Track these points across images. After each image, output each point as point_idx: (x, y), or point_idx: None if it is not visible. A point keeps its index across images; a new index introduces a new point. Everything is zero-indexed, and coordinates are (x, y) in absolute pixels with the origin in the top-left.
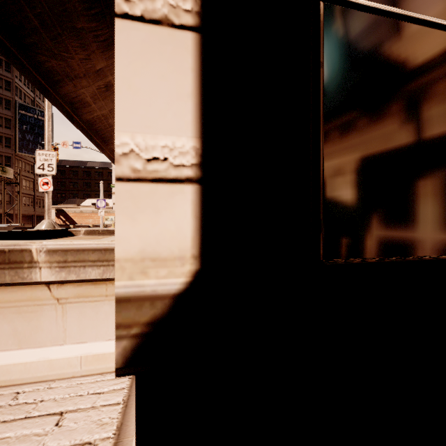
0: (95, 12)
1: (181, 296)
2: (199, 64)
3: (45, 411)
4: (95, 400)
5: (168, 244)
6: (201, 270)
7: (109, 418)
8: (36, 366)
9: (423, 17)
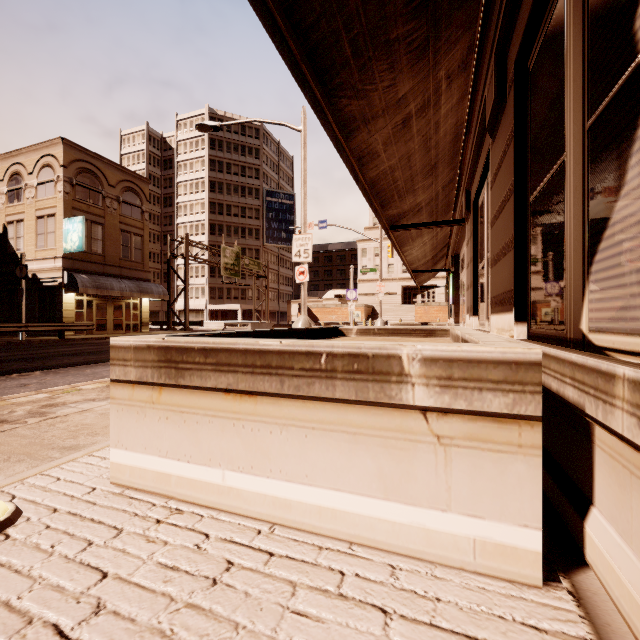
0: (416, 4)
1: None
2: None
3: (457, 625)
4: None
5: None
6: None
7: None
8: (407, 531)
9: None
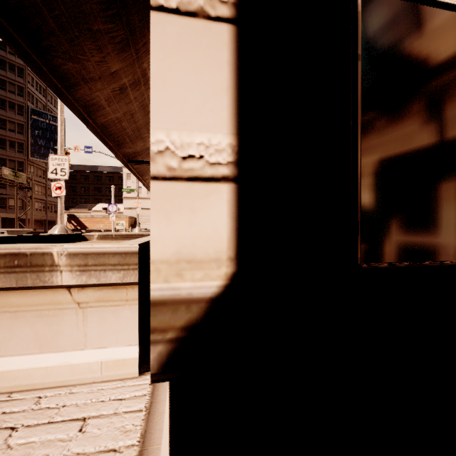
0: (111, 14)
1: (217, 300)
2: (235, 57)
3: (68, 416)
4: (117, 406)
5: (204, 245)
6: (237, 273)
7: (133, 425)
8: (57, 370)
9: None
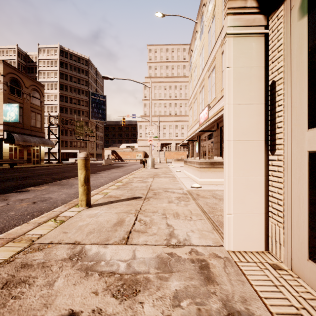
0: None
1: None
2: None
3: None
4: None
5: None
6: None
7: None
8: None
9: None
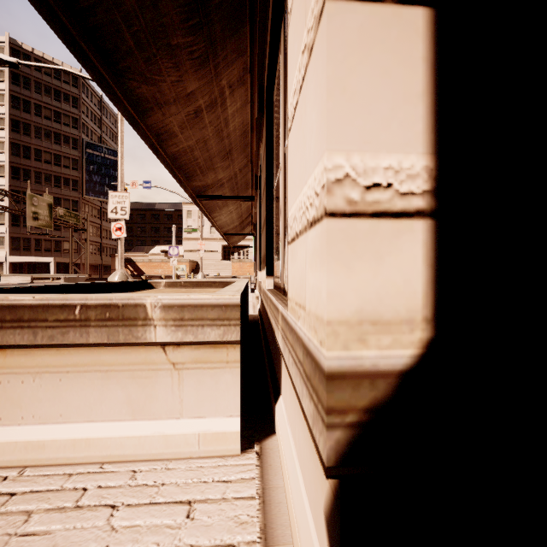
0: (192, 24)
1: (409, 374)
2: (433, 51)
3: (170, 497)
4: (224, 490)
5: (393, 302)
6: (435, 339)
7: (248, 516)
8: (151, 441)
9: None
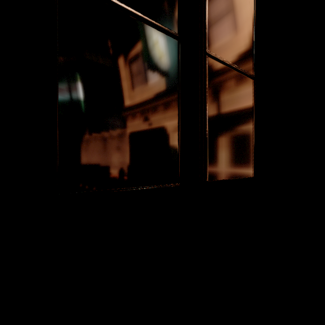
0: None
1: None
2: None
3: None
4: None
5: None
6: None
7: None
8: None
9: (151, 20)
